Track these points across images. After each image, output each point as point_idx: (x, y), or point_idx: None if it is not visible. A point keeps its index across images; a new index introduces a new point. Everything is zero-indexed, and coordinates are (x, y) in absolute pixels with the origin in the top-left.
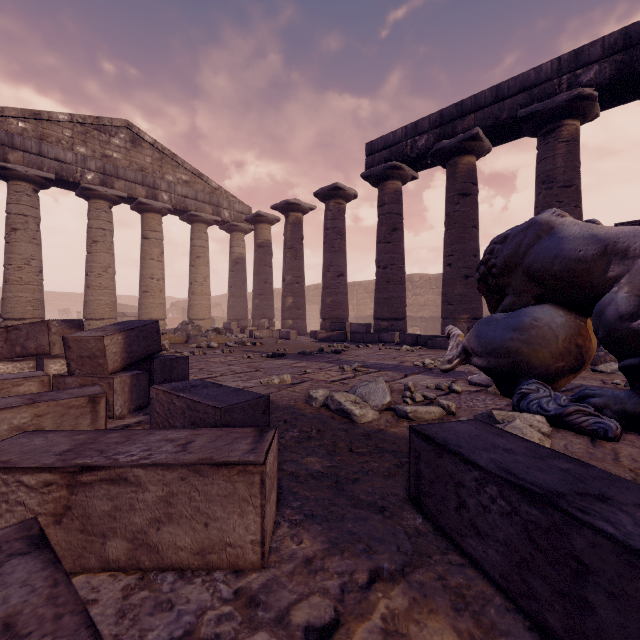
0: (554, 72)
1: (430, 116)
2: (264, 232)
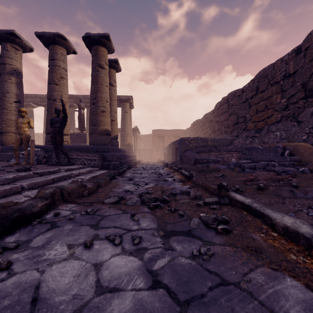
0: (46, 97)
1: None
2: None
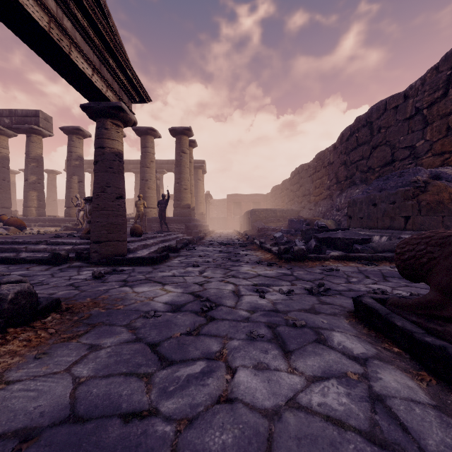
0: None
1: (86, 160)
2: (12, 178)
